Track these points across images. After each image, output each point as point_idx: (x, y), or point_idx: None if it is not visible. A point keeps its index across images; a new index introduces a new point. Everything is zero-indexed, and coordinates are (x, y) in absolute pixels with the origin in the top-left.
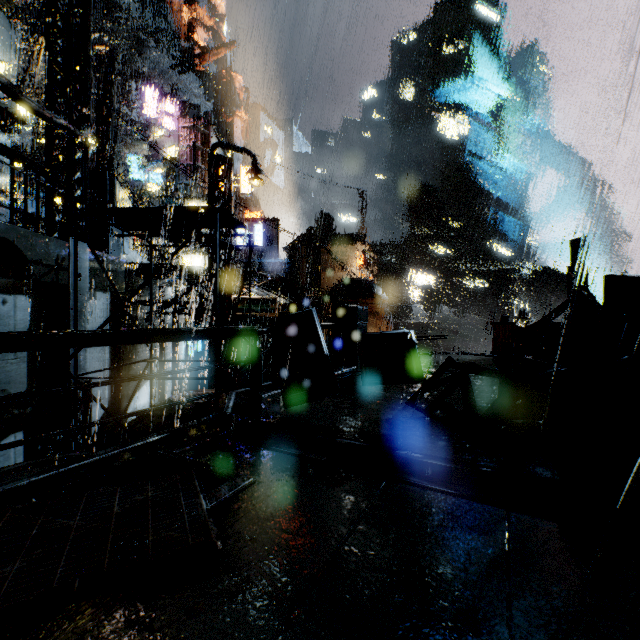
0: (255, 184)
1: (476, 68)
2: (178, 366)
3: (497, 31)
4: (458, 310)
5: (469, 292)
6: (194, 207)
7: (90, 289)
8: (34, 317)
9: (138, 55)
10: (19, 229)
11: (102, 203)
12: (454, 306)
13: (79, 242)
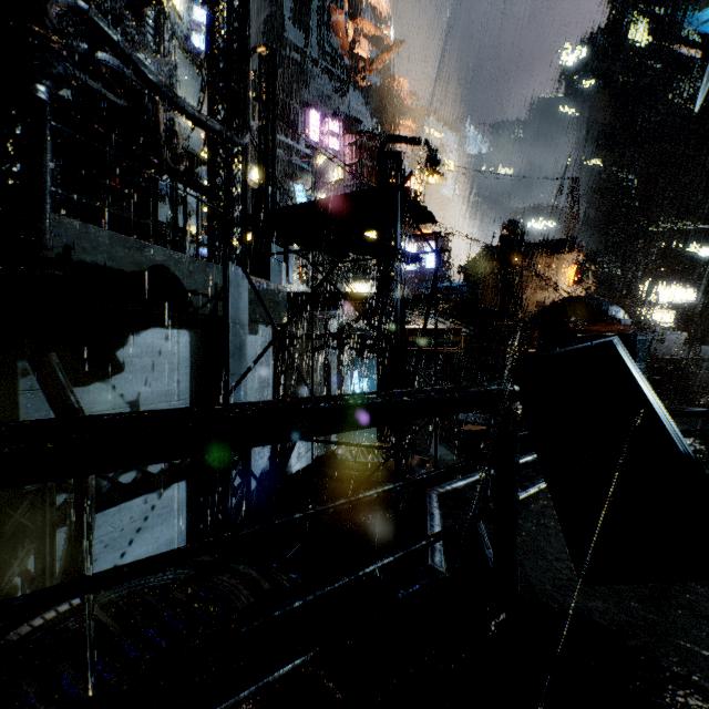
0: (433, 182)
1: None
2: None
3: None
4: None
5: None
6: (363, 192)
7: (251, 322)
8: (196, 354)
9: (307, 86)
10: (177, 255)
11: None
12: None
13: (238, 268)
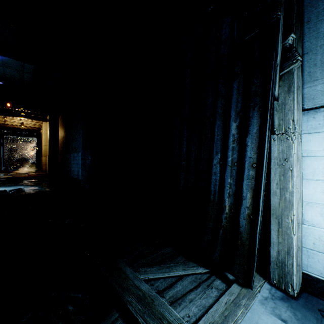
0: None
1: None
2: None
3: None
4: None
5: None
6: None
7: None
8: None
9: None
10: None
11: None
12: None
13: None
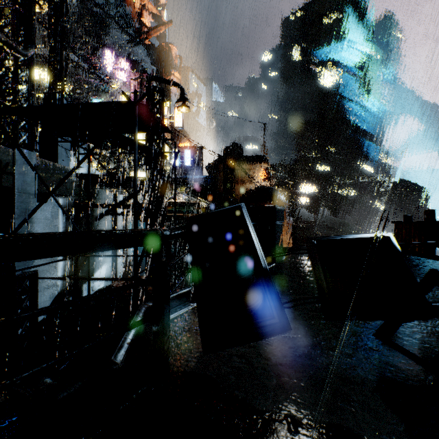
0: (183, 111)
1: (348, 33)
2: (127, 254)
3: (363, 5)
4: (334, 212)
5: (342, 199)
6: (113, 103)
7: (39, 192)
8: None
9: (104, 33)
10: None
11: None
12: (331, 209)
13: (24, 150)
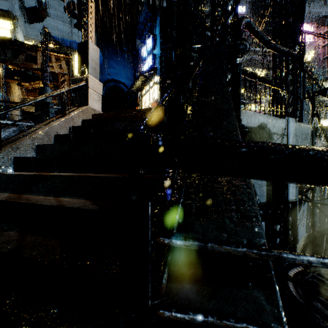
0: None
1: None
2: (324, 195)
3: None
4: None
5: None
6: None
7: None
8: None
9: None
10: (268, 116)
11: (297, 93)
12: None
13: (290, 118)
